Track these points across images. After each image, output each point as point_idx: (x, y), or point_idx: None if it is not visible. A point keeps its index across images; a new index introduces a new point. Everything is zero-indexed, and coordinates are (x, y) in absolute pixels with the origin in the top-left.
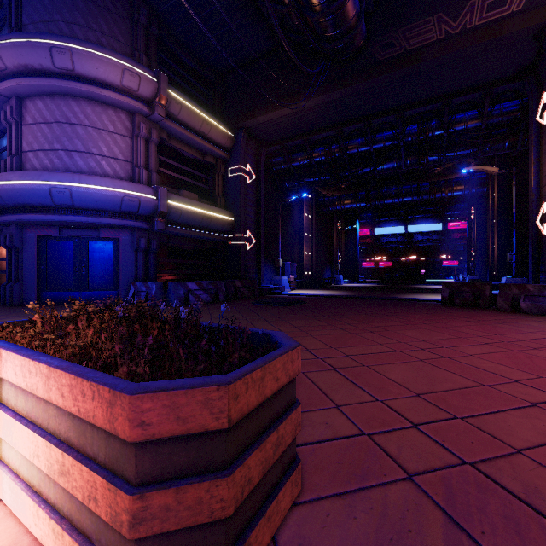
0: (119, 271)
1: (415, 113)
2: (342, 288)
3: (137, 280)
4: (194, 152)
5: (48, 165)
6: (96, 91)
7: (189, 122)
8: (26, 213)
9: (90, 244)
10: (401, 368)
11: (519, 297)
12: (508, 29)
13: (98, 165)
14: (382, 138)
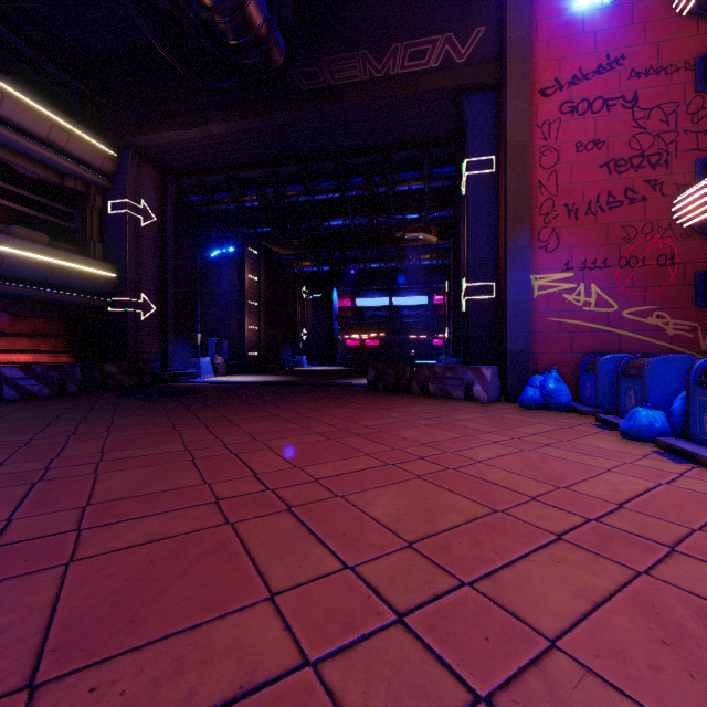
0: None
1: (356, 162)
2: (293, 373)
3: None
4: (43, 170)
5: None
6: None
7: (24, 123)
8: None
9: None
10: (143, 471)
11: (429, 379)
12: (426, 85)
13: None
14: (325, 188)
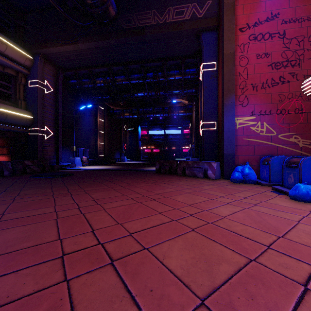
0: None
1: (150, 65)
2: (120, 164)
3: None
4: None
5: None
6: None
7: None
8: None
9: None
10: (21, 229)
11: (185, 167)
12: (184, 27)
13: None
14: (135, 77)
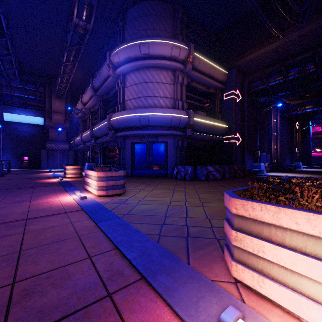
0: (167, 160)
1: None
2: (308, 172)
3: (177, 164)
4: (204, 87)
5: (136, 106)
6: (159, 62)
7: (203, 69)
8: (128, 131)
9: (153, 145)
10: None
11: None
12: None
13: (158, 102)
14: None
